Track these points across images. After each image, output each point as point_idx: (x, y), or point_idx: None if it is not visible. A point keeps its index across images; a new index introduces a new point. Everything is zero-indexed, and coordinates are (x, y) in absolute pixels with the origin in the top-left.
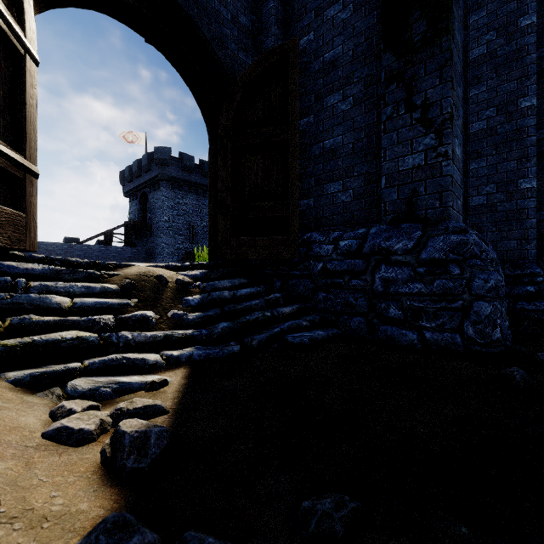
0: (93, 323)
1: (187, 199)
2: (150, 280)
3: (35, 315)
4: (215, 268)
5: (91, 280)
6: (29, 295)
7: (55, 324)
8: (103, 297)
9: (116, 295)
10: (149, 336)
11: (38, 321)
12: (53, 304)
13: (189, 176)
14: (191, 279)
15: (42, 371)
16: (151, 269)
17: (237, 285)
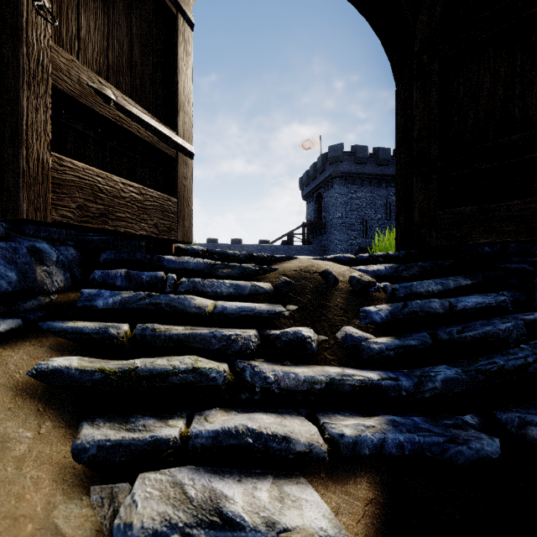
0: (228, 342)
1: (360, 192)
2: (312, 277)
3: (159, 324)
4: (407, 260)
5: (245, 276)
6: (168, 294)
7: (179, 339)
8: (253, 299)
9: (269, 298)
10: (302, 378)
11: (160, 334)
12: (191, 308)
13: (362, 168)
14: (372, 277)
15: (116, 440)
16: (315, 263)
17: (452, 288)
